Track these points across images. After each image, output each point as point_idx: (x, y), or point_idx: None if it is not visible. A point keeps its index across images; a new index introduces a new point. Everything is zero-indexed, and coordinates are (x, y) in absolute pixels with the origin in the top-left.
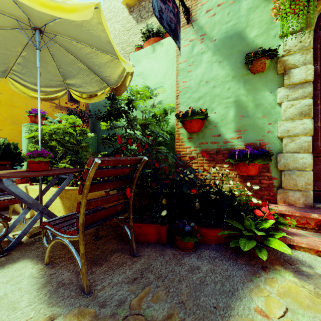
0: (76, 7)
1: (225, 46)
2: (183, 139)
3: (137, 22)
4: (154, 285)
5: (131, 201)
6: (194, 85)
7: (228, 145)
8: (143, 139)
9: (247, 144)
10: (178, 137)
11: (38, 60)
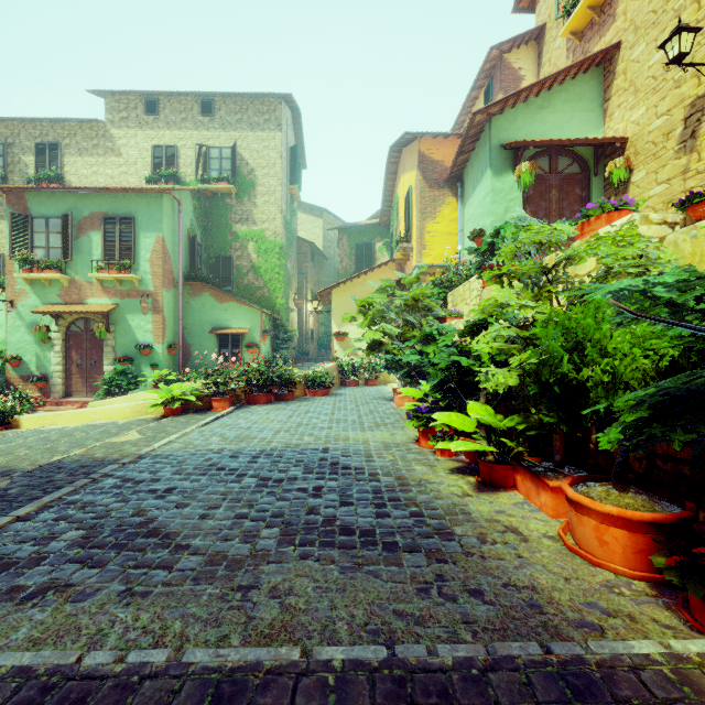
0: None
1: (32, 327)
2: (10, 369)
3: None
4: None
5: None
6: (16, 341)
7: (33, 374)
8: None
9: (41, 374)
10: (7, 368)
11: None
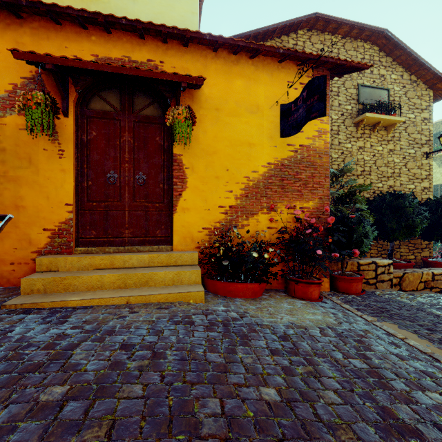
0: None
1: None
2: None
3: (439, 166)
4: None
5: None
6: None
7: None
8: None
9: None
10: None
11: None
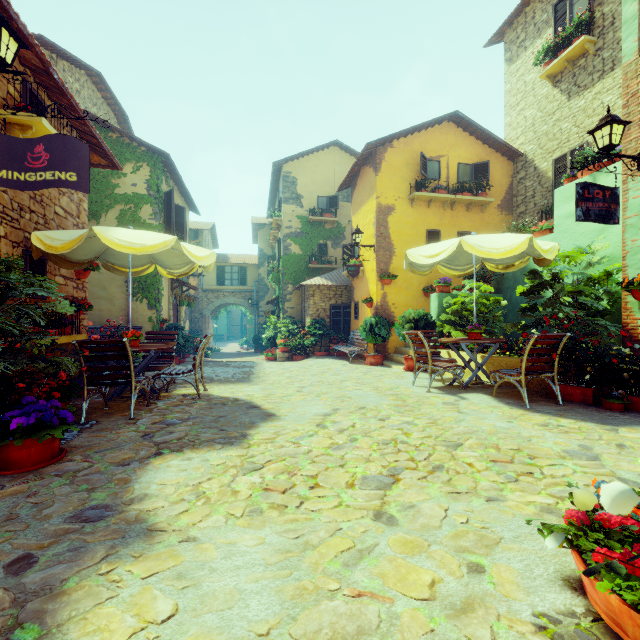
0: (517, 247)
1: None
2: (632, 308)
3: (569, 97)
4: (574, 413)
5: (556, 365)
6: None
7: None
8: (570, 312)
9: None
10: (625, 306)
11: (474, 259)
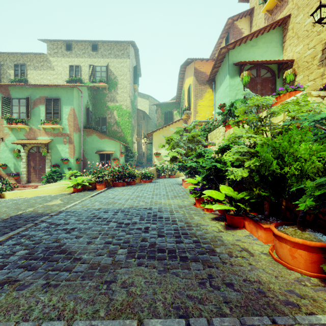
0: None
1: (12, 150)
2: (1, 170)
3: None
4: None
5: None
6: (4, 157)
7: (12, 172)
8: None
9: (16, 172)
10: (0, 169)
11: None
